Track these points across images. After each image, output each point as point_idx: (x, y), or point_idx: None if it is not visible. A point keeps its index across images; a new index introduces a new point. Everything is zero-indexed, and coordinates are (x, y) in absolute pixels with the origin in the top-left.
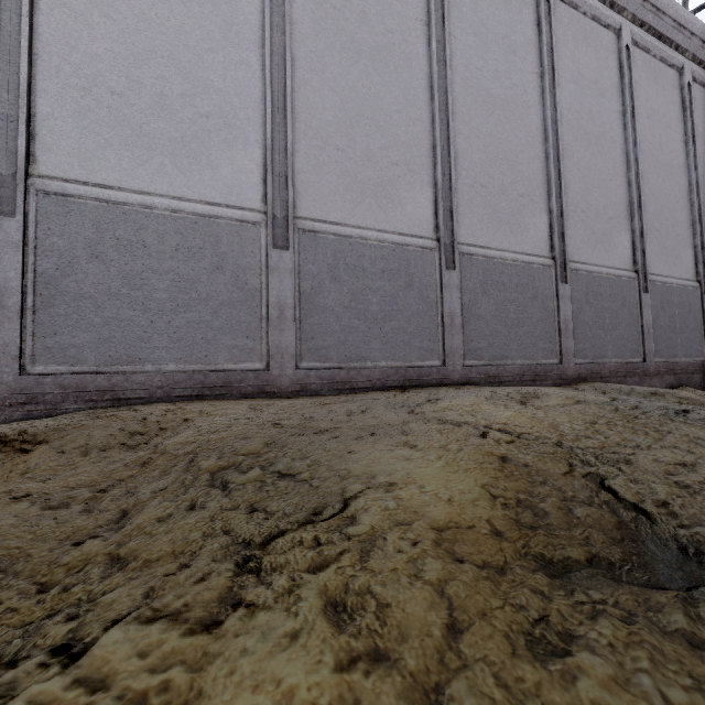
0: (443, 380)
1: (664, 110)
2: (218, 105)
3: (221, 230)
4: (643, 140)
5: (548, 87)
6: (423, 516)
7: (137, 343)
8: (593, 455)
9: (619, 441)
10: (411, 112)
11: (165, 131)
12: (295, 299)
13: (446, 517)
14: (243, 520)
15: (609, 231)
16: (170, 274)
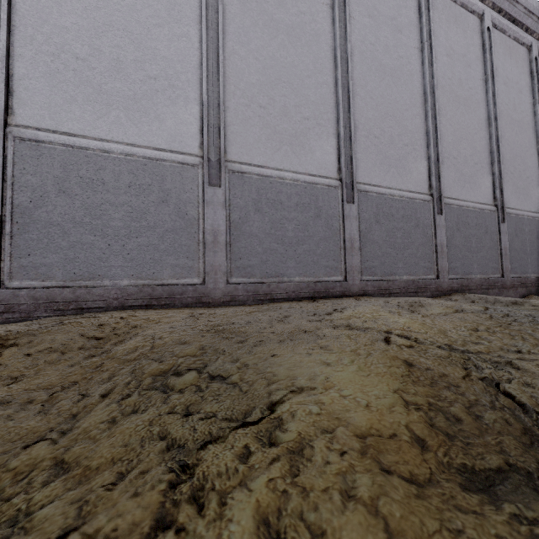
0: (345, 292)
1: (517, 79)
2: (164, 69)
3: (166, 171)
4: (501, 102)
5: (427, 59)
6: (345, 423)
7: (97, 262)
8: (482, 359)
9: (501, 345)
10: (319, 78)
11: (120, 90)
12: (226, 226)
13: (367, 424)
14: (179, 425)
15: (475, 174)
16: (124, 206)
